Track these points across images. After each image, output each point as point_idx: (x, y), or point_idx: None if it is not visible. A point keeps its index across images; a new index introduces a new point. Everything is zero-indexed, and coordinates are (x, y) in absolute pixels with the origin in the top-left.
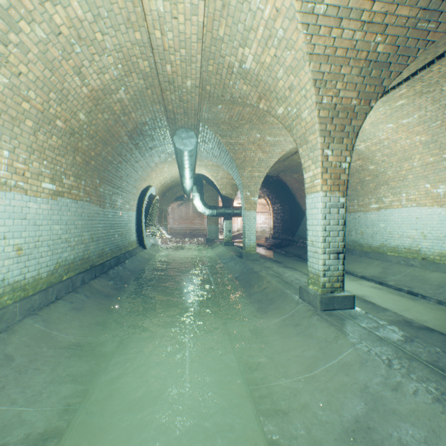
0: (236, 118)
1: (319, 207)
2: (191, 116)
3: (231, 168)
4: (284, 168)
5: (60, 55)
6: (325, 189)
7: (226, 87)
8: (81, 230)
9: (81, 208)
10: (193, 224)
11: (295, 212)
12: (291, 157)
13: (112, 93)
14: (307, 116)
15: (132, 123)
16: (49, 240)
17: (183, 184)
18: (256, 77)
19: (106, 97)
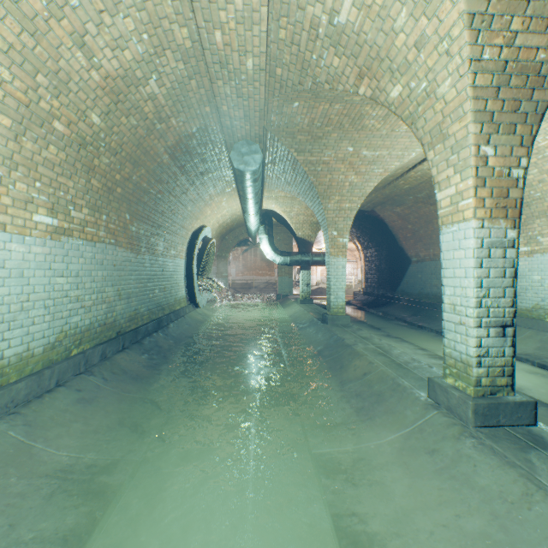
0: (319, 122)
1: (469, 246)
2: (255, 121)
3: (311, 199)
4: (383, 199)
5: (46, 8)
6: (481, 215)
7: (305, 66)
8: (102, 284)
9: (102, 252)
10: (260, 275)
11: (397, 259)
12: (395, 181)
13: (138, 83)
14: (449, 90)
15: (173, 135)
16: (46, 298)
17: (247, 223)
18: (355, 38)
19: (130, 90)
